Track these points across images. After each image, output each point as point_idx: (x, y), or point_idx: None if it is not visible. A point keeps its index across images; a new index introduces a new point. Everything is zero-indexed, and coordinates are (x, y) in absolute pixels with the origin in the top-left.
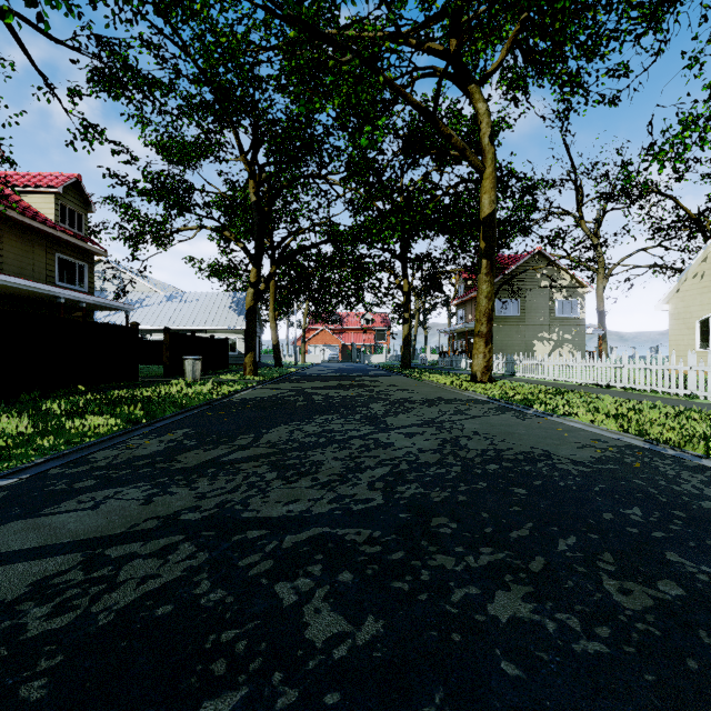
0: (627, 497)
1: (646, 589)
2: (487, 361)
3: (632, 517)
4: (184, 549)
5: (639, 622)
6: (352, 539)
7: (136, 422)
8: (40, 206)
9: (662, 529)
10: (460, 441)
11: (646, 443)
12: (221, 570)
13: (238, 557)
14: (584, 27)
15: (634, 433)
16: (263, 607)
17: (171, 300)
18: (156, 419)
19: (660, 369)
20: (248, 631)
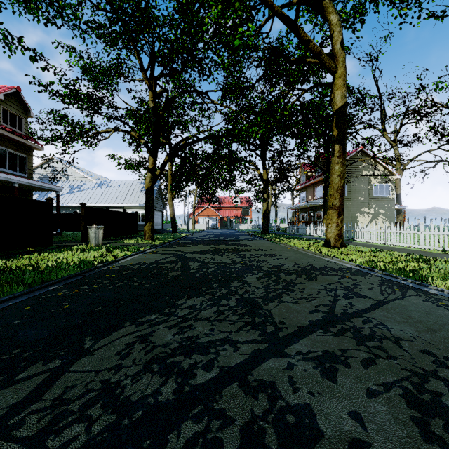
0: None
1: None
2: (339, 229)
3: None
4: None
5: None
6: None
7: None
8: None
9: None
10: (447, 403)
11: None
12: None
13: None
14: None
15: None
16: None
17: (100, 186)
18: None
19: None
20: None
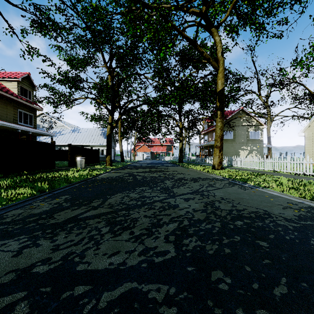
0: None
1: None
2: (220, 159)
3: None
4: (19, 310)
5: None
6: (153, 297)
7: (42, 191)
8: (10, 87)
9: None
10: (215, 204)
11: None
12: None
13: None
14: None
15: (309, 199)
16: None
17: (74, 131)
18: (54, 189)
19: (307, 163)
20: None
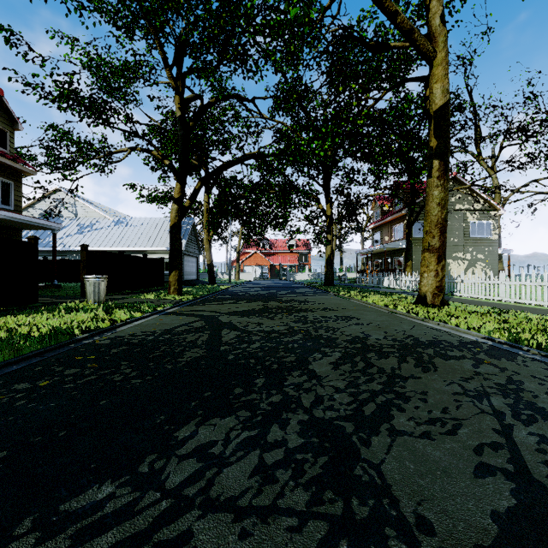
0: None
1: None
2: (439, 280)
3: None
4: None
5: None
6: None
7: None
8: None
9: None
10: None
11: None
12: None
13: None
14: None
15: None
16: None
17: (118, 224)
18: None
19: None
20: None
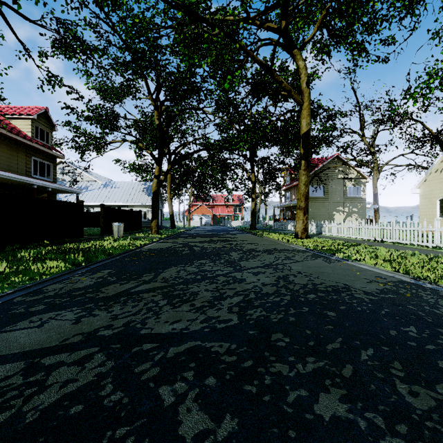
0: (404, 318)
1: (428, 391)
2: (304, 225)
3: (410, 333)
4: (98, 358)
5: (428, 420)
6: (216, 350)
7: (78, 265)
8: (22, 127)
9: (432, 343)
10: (289, 278)
11: (411, 279)
12: (122, 375)
13: (135, 364)
14: (367, 12)
15: (403, 272)
16: (149, 406)
17: (106, 187)
18: (91, 263)
19: (416, 230)
20: (136, 428)
